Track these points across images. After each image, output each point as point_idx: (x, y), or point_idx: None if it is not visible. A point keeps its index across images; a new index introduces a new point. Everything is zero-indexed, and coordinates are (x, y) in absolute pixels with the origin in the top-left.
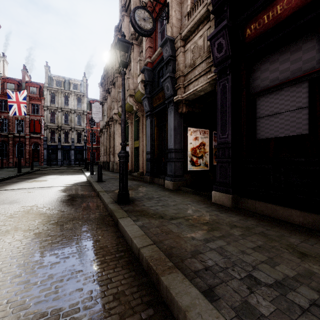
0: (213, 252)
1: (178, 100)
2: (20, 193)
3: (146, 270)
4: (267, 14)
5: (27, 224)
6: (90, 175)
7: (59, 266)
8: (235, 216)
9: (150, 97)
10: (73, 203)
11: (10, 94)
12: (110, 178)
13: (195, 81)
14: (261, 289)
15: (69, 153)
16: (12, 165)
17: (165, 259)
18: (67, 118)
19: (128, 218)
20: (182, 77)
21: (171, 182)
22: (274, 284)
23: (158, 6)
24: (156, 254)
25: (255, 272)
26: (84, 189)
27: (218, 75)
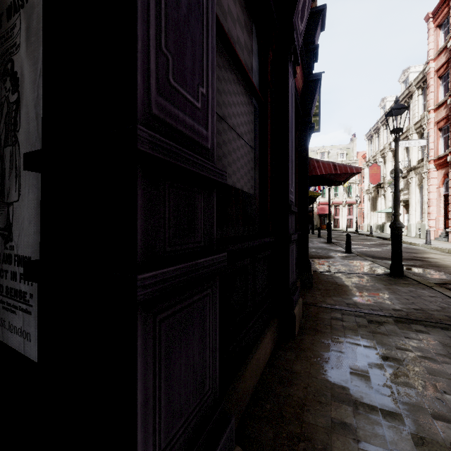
0: None
1: None
2: None
3: None
4: None
5: None
6: None
7: None
8: None
9: None
10: None
11: None
12: None
13: None
14: None
15: None
16: None
17: None
18: None
19: None
20: None
21: None
22: None
23: None
24: None
25: None
26: None
27: None
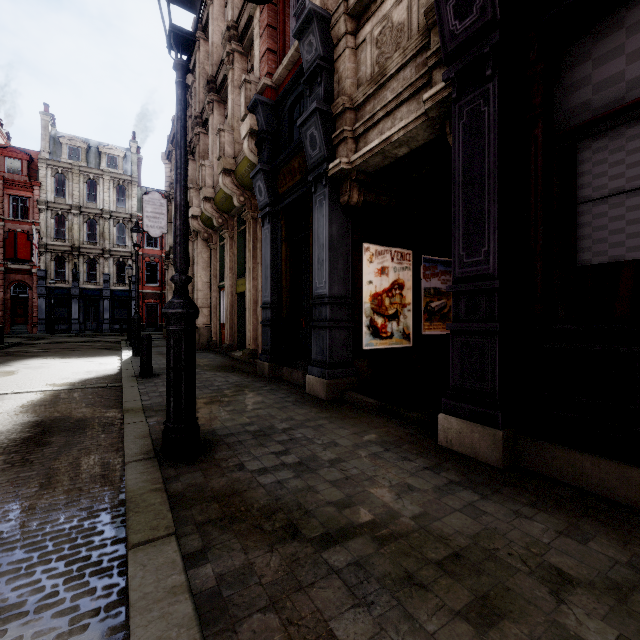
0: None
1: (341, 171)
2: None
3: None
4: None
5: None
6: (130, 358)
7: None
8: (532, 512)
9: (270, 170)
10: (30, 457)
11: None
12: None
13: (384, 118)
14: None
15: (99, 306)
16: None
17: None
18: (93, 230)
19: (170, 544)
20: (350, 113)
21: (321, 380)
22: None
23: None
24: None
25: None
26: (96, 399)
27: (457, 85)
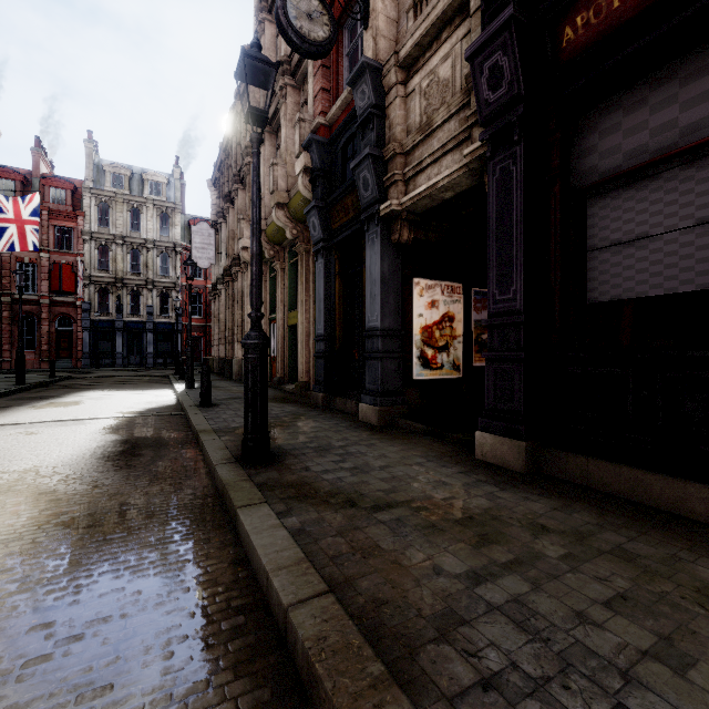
0: (499, 619)
1: (392, 211)
2: (7, 435)
3: (306, 681)
4: None
5: None
6: (185, 391)
7: (46, 672)
8: (538, 498)
9: (324, 207)
10: (132, 463)
11: (1, 202)
12: (231, 398)
13: (431, 165)
14: None
15: (142, 340)
16: (9, 367)
17: (360, 650)
18: (136, 260)
19: (264, 506)
20: (400, 157)
21: (374, 407)
22: None
23: None
24: (335, 629)
25: (634, 694)
26: (165, 424)
27: (491, 146)
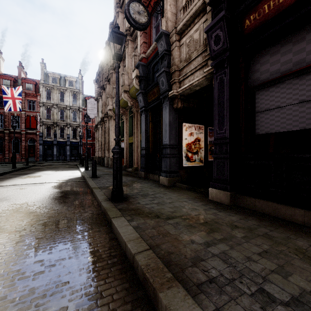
0: (216, 259)
1: (173, 95)
2: (12, 189)
3: (142, 281)
4: (267, 3)
5: (14, 224)
6: (84, 171)
7: (43, 277)
8: (234, 215)
9: (144, 92)
10: (66, 201)
11: (5, 90)
12: (104, 174)
13: (190, 75)
14: (277, 308)
15: (65, 149)
16: (8, 161)
17: (163, 269)
18: (62, 114)
19: (122, 217)
20: (177, 72)
21: (166, 178)
22: (291, 302)
23: (152, 1)
24: (153, 262)
25: (267, 285)
26: (78, 185)
27: (215, 68)
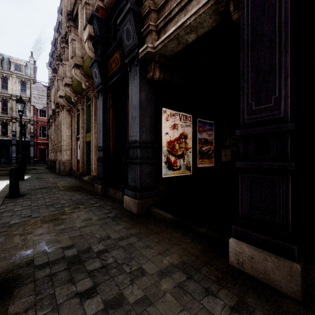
0: None
1: (147, 54)
2: None
3: None
4: None
5: None
6: None
7: None
8: None
9: (102, 61)
10: None
11: None
12: (41, 188)
13: (179, 13)
14: None
15: (9, 150)
16: None
17: None
18: (5, 106)
19: None
20: (154, 13)
21: (134, 200)
22: None
23: None
24: None
25: None
26: None
27: None
